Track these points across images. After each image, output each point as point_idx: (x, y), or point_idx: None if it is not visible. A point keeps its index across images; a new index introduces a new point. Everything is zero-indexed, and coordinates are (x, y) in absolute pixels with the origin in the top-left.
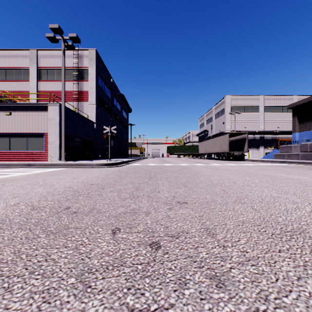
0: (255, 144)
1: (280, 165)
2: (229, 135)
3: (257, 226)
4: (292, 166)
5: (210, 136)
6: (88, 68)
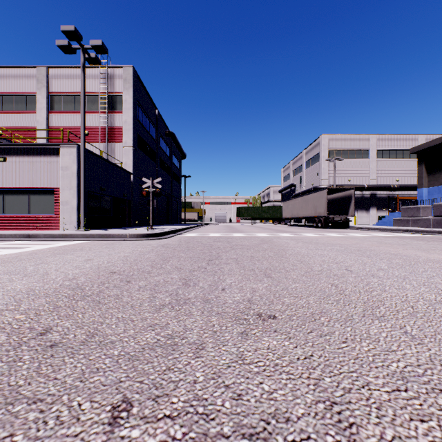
0: (364, 204)
1: (404, 235)
2: (328, 191)
3: (440, 393)
4: (424, 238)
5: (298, 192)
6: (122, 94)
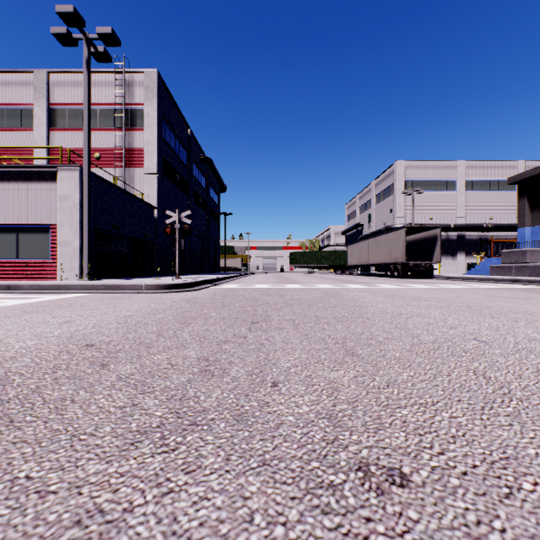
0: (449, 249)
1: (513, 286)
2: (406, 231)
3: None
4: None
5: (367, 234)
6: (144, 106)
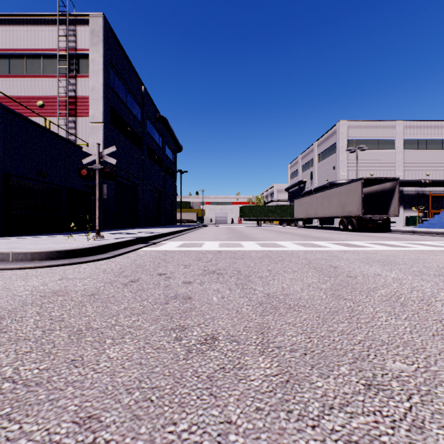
0: None
1: None
2: None
3: None
4: None
5: (310, 190)
6: (89, 51)
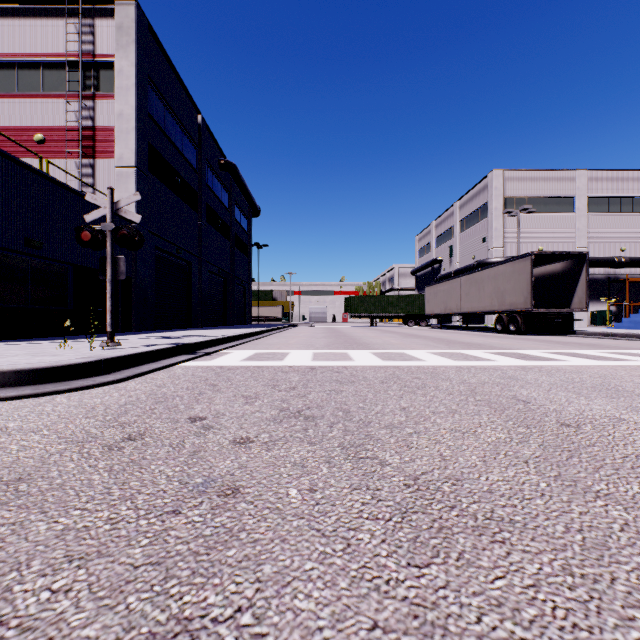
0: None
1: None
2: None
3: None
4: None
5: (448, 272)
6: (114, 57)
